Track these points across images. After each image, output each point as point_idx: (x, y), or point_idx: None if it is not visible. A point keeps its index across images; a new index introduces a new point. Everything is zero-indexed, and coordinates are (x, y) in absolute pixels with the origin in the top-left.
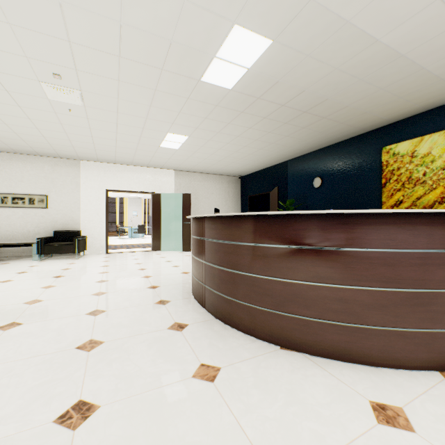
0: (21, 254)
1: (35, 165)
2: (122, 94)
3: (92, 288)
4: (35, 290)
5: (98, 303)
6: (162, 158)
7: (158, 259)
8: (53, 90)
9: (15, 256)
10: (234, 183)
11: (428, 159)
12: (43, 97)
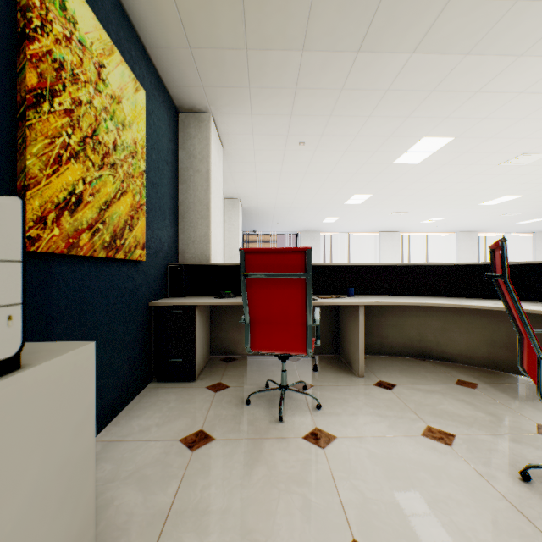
0: None
1: None
2: None
3: None
4: None
5: None
6: None
7: None
8: None
9: None
10: None
11: (120, 115)
12: None
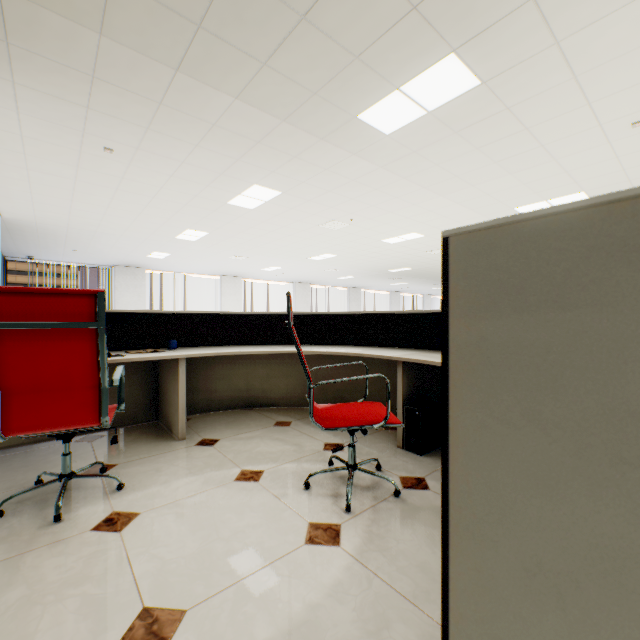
0: None
1: None
2: None
3: None
4: None
5: None
6: None
7: None
8: None
9: None
10: None
11: None
12: None
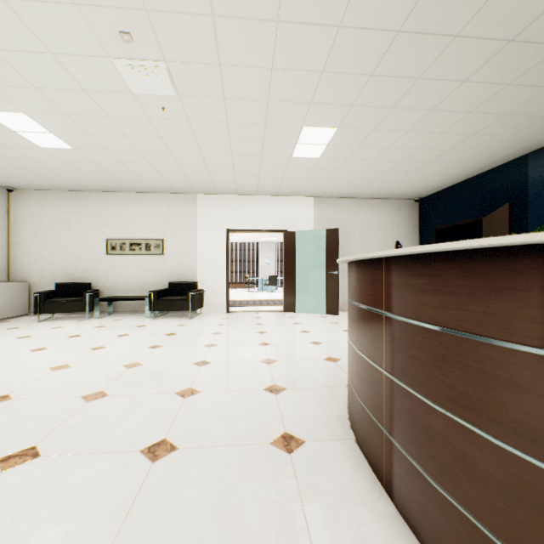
0: (138, 308)
1: (151, 204)
2: (224, 53)
3: (183, 376)
4: (114, 369)
5: (174, 419)
6: (296, 178)
7: (289, 325)
8: (132, 73)
9: (132, 311)
10: (407, 211)
11: None
12: (126, 92)
